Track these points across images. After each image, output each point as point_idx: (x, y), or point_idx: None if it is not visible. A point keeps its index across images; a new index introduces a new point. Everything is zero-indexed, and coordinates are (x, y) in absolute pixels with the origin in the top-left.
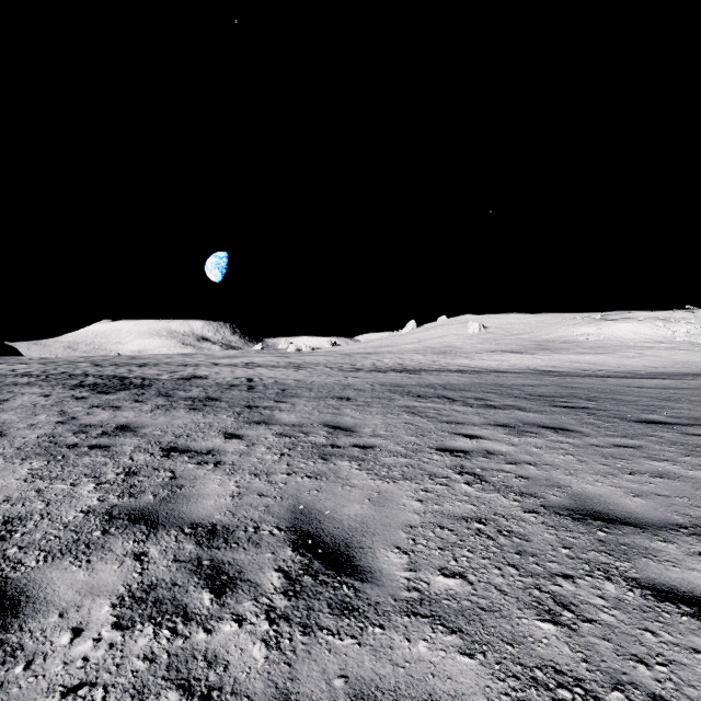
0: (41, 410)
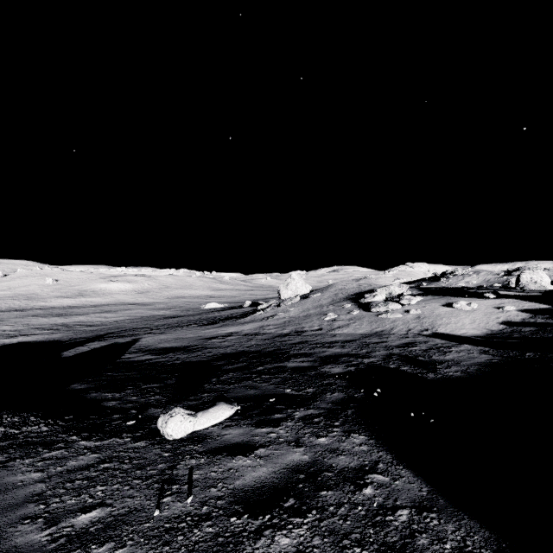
0: None
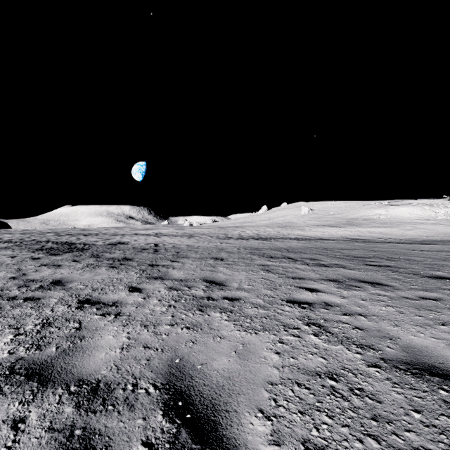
0: (4, 268)
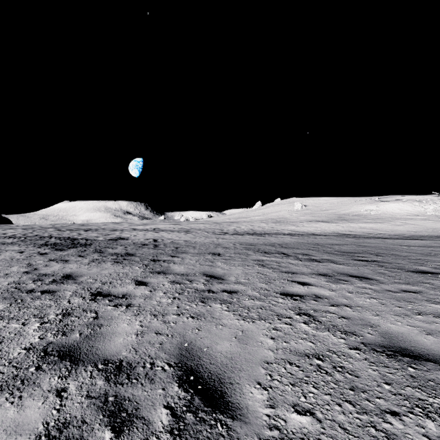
0: (15, 263)
